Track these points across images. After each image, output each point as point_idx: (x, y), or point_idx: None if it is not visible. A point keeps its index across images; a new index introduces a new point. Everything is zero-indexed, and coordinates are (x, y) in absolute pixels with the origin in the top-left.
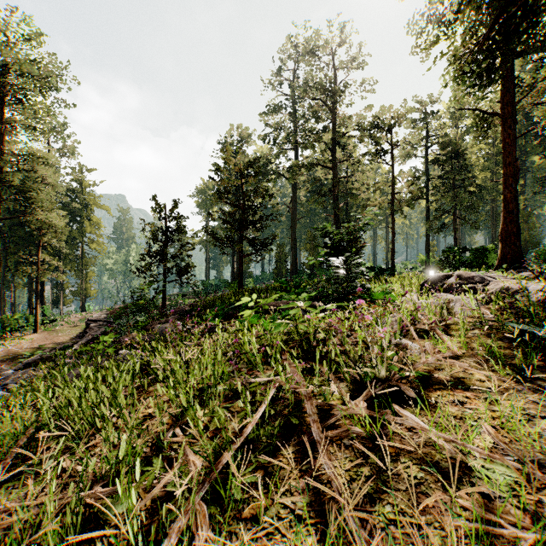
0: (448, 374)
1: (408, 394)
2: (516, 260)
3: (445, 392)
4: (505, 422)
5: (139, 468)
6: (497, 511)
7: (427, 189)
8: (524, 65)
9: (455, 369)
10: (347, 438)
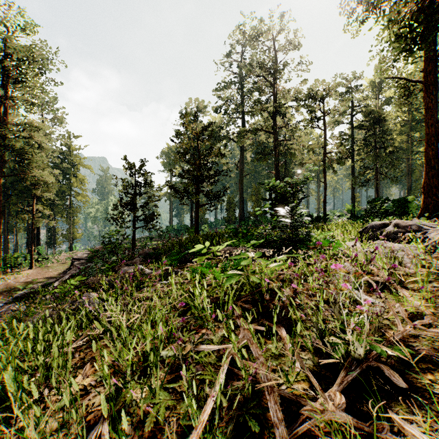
0: (429, 346)
1: (395, 382)
2: (437, 209)
3: (438, 376)
4: None
5: None
6: None
7: (353, 150)
8: None
9: (433, 337)
10: None
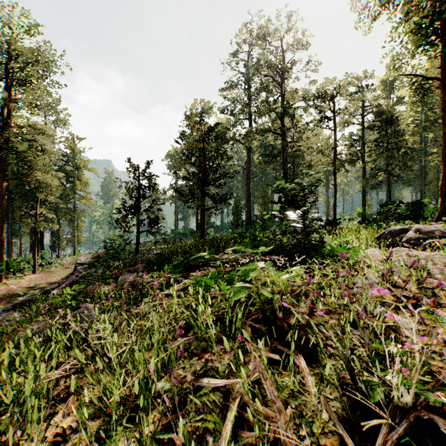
0: None
1: None
2: None
3: None
4: None
5: None
6: None
7: (364, 151)
8: None
9: None
10: None
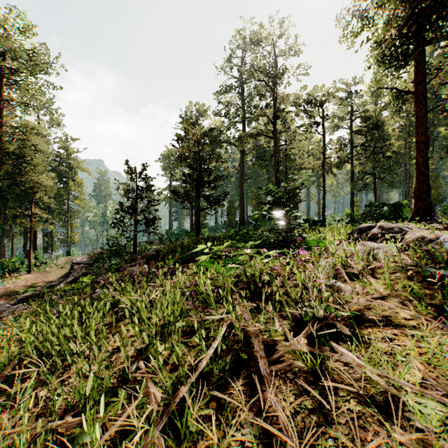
0: (376, 313)
1: (343, 331)
2: (427, 213)
3: (375, 330)
4: (431, 358)
5: (102, 405)
6: (433, 447)
7: (352, 155)
8: (432, 52)
9: (382, 308)
10: (290, 372)
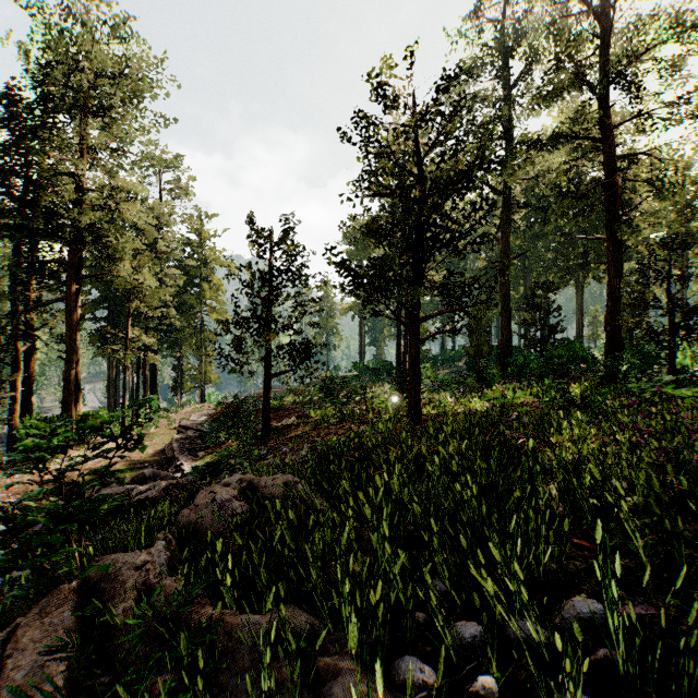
0: None
1: None
2: None
3: None
4: None
5: None
6: None
7: None
8: None
9: None
10: None
